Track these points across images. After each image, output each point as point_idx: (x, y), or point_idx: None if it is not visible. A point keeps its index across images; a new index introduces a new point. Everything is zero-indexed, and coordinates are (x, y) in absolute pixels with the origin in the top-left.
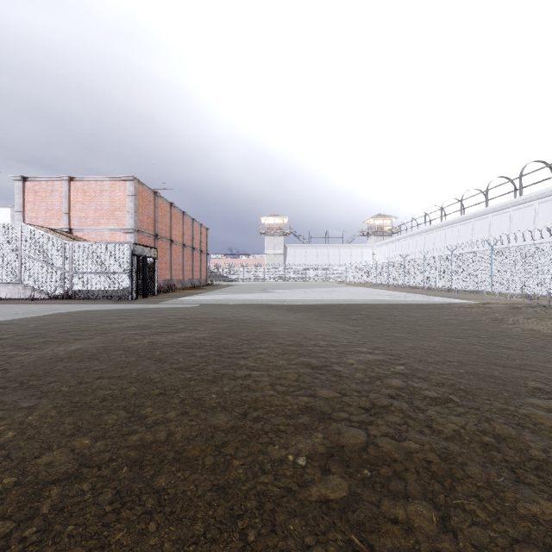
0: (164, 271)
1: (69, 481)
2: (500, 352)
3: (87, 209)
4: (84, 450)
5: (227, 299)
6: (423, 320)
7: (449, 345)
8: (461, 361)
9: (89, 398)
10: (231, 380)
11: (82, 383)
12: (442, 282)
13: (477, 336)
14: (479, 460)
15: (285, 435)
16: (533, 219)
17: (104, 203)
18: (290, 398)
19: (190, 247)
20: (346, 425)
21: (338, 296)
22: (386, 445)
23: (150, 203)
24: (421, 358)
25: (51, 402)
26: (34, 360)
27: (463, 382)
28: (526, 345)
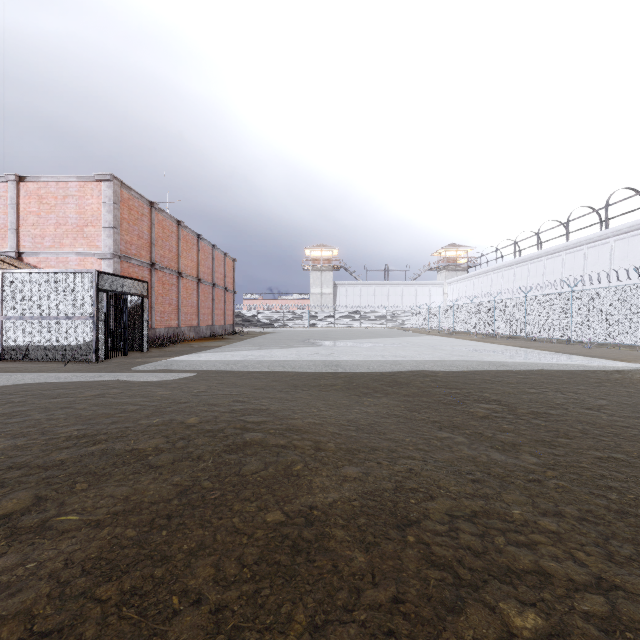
0: (167, 315)
1: None
2: None
3: (44, 223)
4: None
5: (245, 361)
6: (639, 421)
7: None
8: None
9: None
10: None
11: None
12: (556, 330)
13: None
14: None
15: None
16: None
17: (69, 214)
18: None
19: (208, 282)
20: None
21: (419, 353)
22: None
23: (143, 217)
24: None
25: None
26: None
27: None
28: None
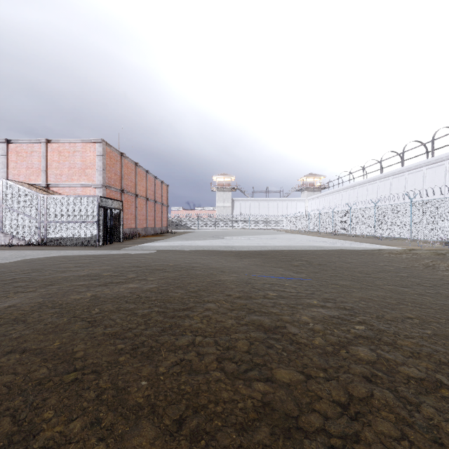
0: (129, 220)
1: None
2: None
3: (62, 167)
4: None
5: (182, 246)
6: (361, 266)
7: (398, 296)
8: (421, 318)
9: None
10: (170, 353)
11: None
12: (367, 230)
13: (420, 285)
14: None
15: None
16: (444, 176)
17: (77, 162)
18: (241, 386)
19: (152, 200)
20: (323, 445)
21: (279, 242)
22: None
23: (117, 162)
24: (377, 313)
25: None
26: None
27: (440, 350)
28: None
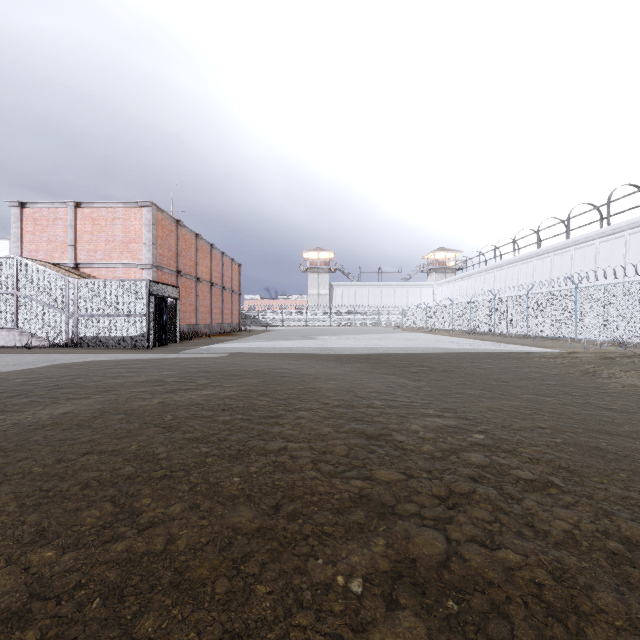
0: (188, 314)
1: (8, 626)
2: (601, 415)
3: (96, 240)
4: (43, 568)
5: (262, 348)
6: (499, 373)
7: (536, 405)
8: (555, 428)
9: (66, 484)
10: (261, 456)
11: (62, 461)
12: (517, 327)
13: (568, 394)
14: (610, 580)
15: (331, 541)
16: (623, 253)
17: (117, 233)
18: (338, 483)
19: (219, 285)
20: (416, 524)
21: (394, 343)
22: (475, 557)
23: (171, 233)
24: (503, 423)
25: (13, 490)
26: (8, 428)
27: (563, 457)
28: (631, 405)
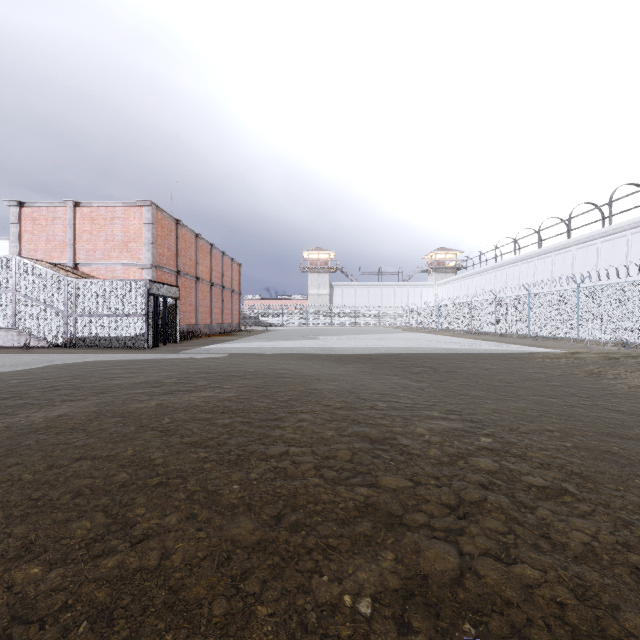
0: (188, 314)
1: None
2: (610, 417)
3: (96, 240)
4: (27, 587)
5: (262, 348)
6: (503, 374)
7: (543, 407)
8: (564, 431)
9: (57, 493)
10: (261, 461)
11: (54, 467)
12: (518, 327)
13: (574, 395)
14: (636, 599)
15: (337, 555)
16: (625, 252)
17: (116, 232)
18: (342, 491)
19: (219, 285)
20: (426, 536)
21: (395, 343)
22: (491, 573)
23: (171, 233)
24: (510, 426)
25: (0, 499)
26: None
27: (575, 462)
28: (639, 407)
